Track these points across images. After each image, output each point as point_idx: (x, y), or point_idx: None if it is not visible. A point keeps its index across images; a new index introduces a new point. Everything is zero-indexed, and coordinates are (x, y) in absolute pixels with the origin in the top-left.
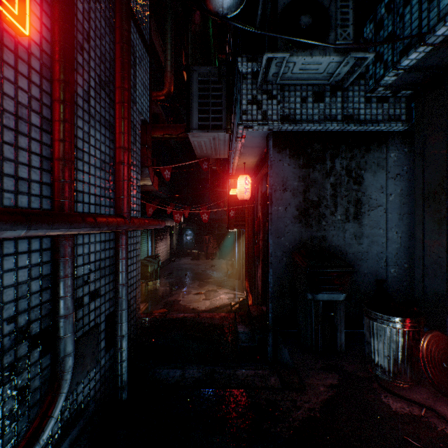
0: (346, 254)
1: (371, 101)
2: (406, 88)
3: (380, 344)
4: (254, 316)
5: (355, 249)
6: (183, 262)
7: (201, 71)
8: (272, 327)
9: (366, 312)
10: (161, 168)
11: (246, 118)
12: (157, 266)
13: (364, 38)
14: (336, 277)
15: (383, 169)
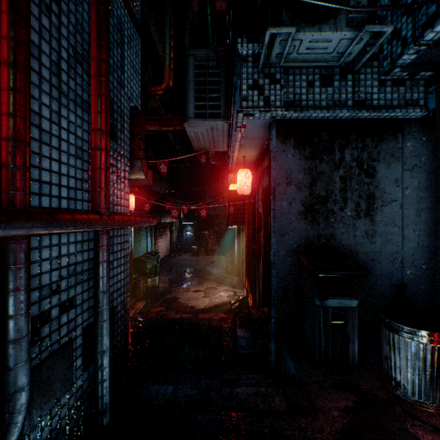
0: (356, 254)
1: (385, 84)
2: (426, 69)
3: (403, 360)
4: (255, 318)
5: (367, 248)
6: (183, 258)
7: (197, 55)
8: (275, 333)
9: (385, 322)
10: (157, 162)
11: (246, 105)
12: (156, 262)
13: (377, 15)
14: (348, 281)
15: (398, 160)
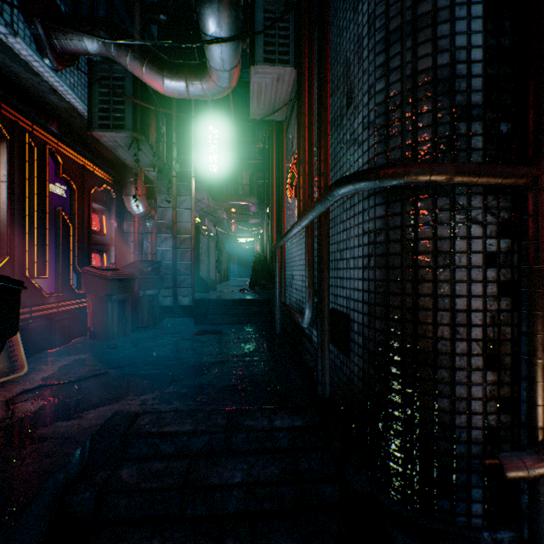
0: None
1: None
2: None
3: None
4: None
5: None
6: None
7: None
8: None
9: None
10: None
11: None
12: None
13: None
14: None
15: None
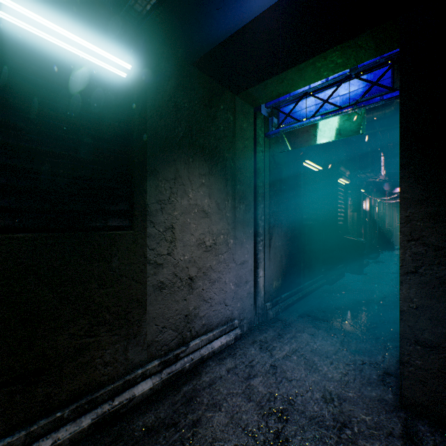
0: None
1: None
2: None
3: None
4: None
5: None
6: None
7: None
8: None
9: None
10: None
11: None
12: None
13: None
14: None
15: None
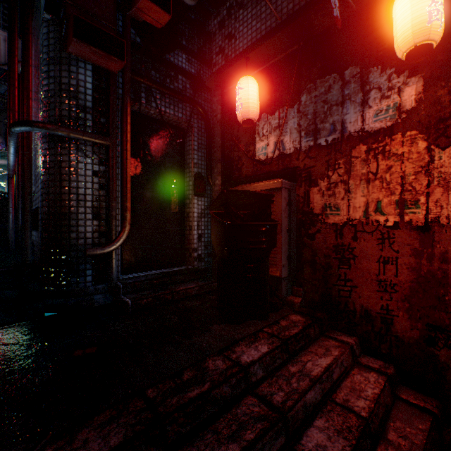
0: None
1: None
2: None
3: None
4: None
5: None
6: None
7: None
8: None
9: None
10: None
11: None
12: None
13: None
14: None
15: None
